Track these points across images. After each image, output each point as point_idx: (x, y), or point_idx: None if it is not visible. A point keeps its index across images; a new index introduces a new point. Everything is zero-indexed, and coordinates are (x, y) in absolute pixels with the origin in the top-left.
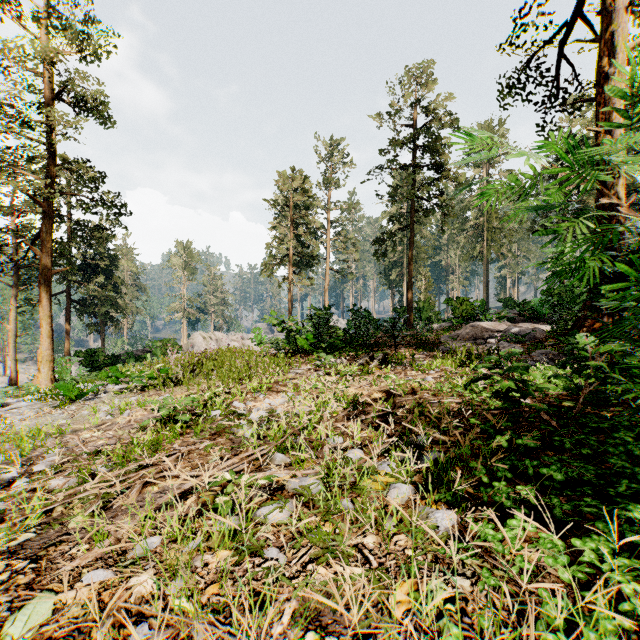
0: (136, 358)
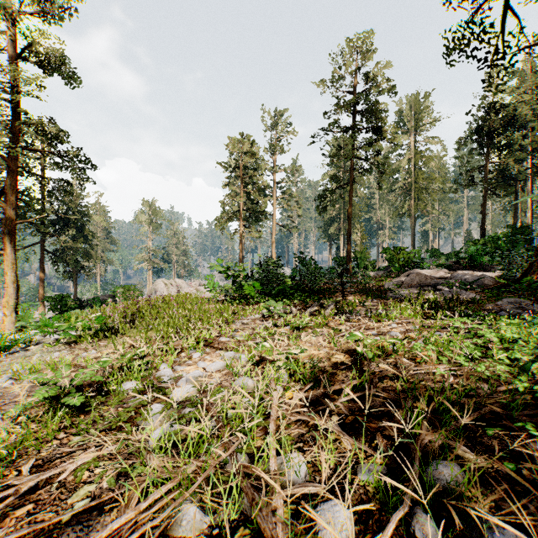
0: (102, 302)
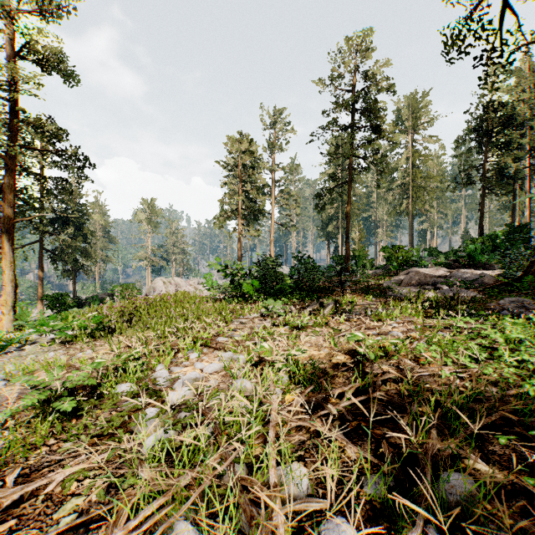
0: (100, 301)
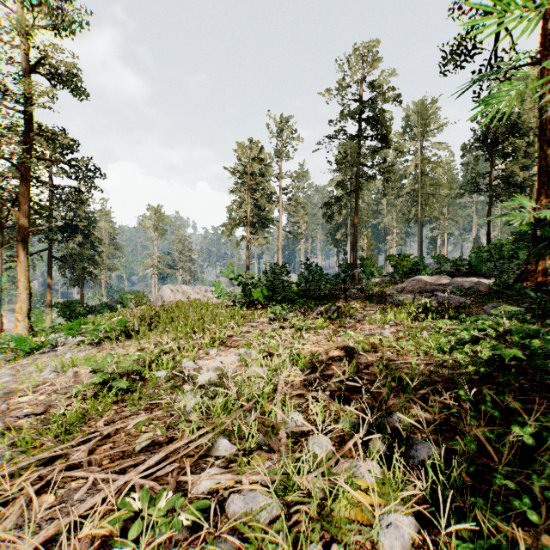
0: (110, 309)
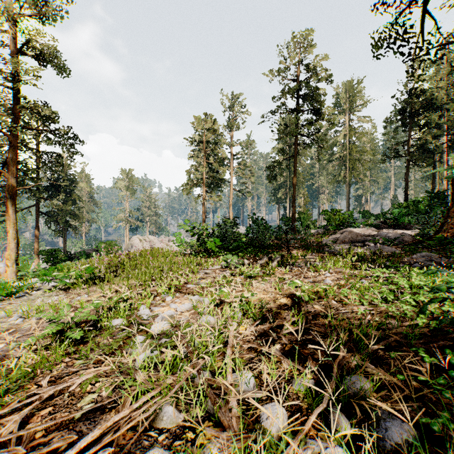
0: (87, 255)
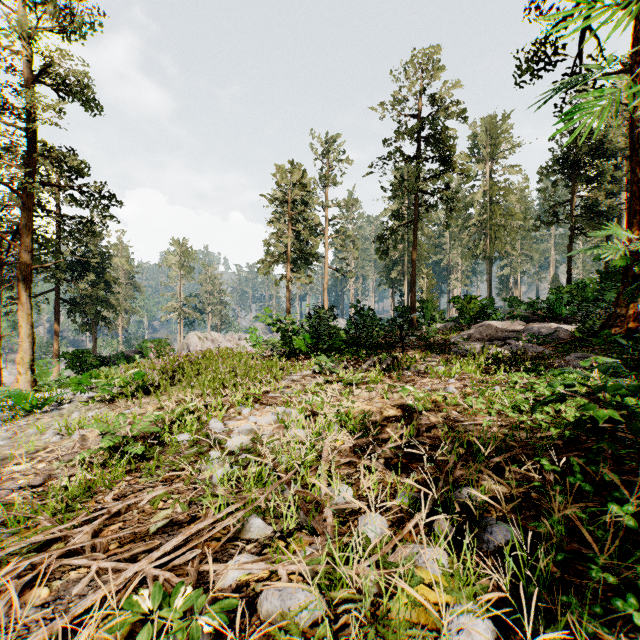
0: (127, 359)
